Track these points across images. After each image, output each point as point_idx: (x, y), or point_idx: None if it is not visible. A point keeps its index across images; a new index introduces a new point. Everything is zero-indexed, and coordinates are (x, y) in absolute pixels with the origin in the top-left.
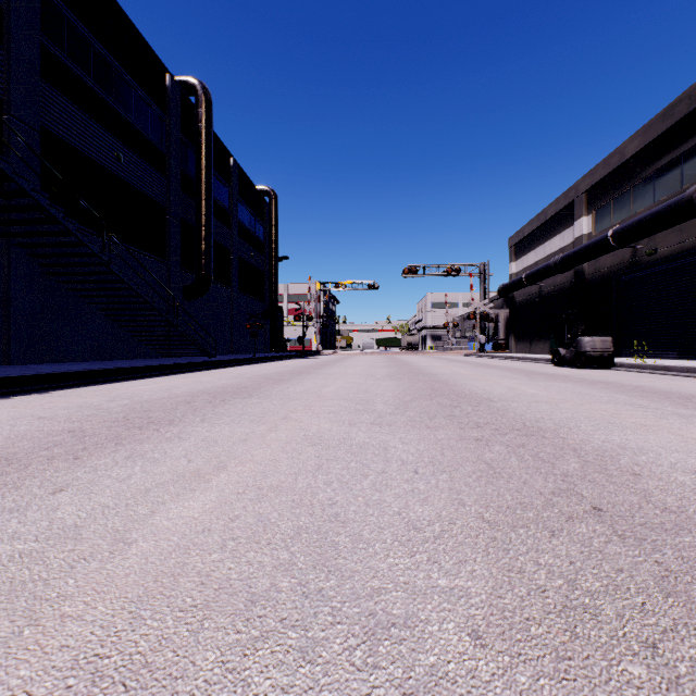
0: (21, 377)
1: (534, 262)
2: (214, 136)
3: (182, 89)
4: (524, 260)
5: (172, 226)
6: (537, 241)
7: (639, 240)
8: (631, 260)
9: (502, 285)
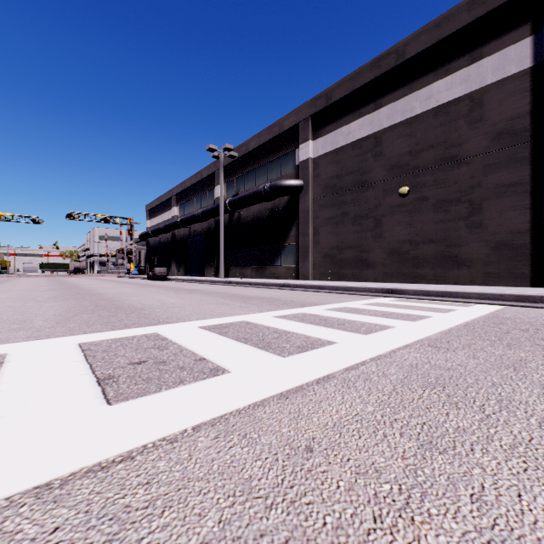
0: None
1: (158, 223)
2: None
3: None
4: (154, 221)
5: None
6: (159, 212)
7: (191, 225)
8: (189, 233)
9: (141, 234)
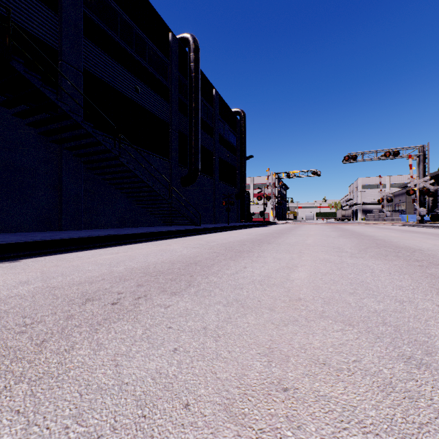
0: (13, 244)
1: None
2: (202, 75)
3: (179, 42)
4: None
5: (173, 136)
6: None
7: None
8: None
9: None
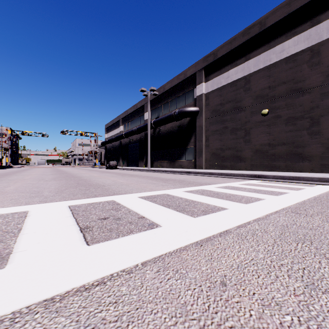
0: None
1: (111, 135)
2: None
3: None
4: (109, 134)
5: None
6: (112, 129)
7: (131, 136)
8: (129, 141)
9: (102, 142)
